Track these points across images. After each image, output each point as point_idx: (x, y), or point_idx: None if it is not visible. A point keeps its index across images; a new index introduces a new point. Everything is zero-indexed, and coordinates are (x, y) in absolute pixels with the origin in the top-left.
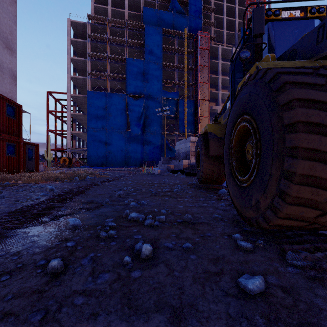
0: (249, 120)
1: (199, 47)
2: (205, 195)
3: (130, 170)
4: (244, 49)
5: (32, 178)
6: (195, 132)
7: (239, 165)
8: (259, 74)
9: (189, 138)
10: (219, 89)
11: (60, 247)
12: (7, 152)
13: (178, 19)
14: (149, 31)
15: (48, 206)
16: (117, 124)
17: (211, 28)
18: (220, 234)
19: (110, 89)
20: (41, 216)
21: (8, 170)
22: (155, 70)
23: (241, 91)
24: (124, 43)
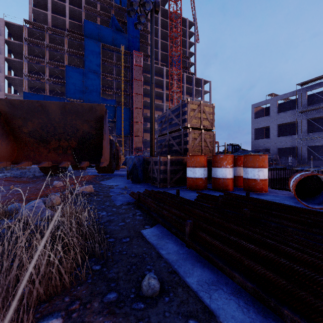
0: None
1: (134, 64)
2: None
3: None
4: None
5: None
6: (132, 135)
7: None
8: None
9: None
10: None
11: None
12: None
13: (117, 36)
14: (89, 44)
15: None
16: None
17: (148, 47)
18: None
19: (50, 90)
20: None
21: None
22: (94, 79)
23: None
24: (64, 50)
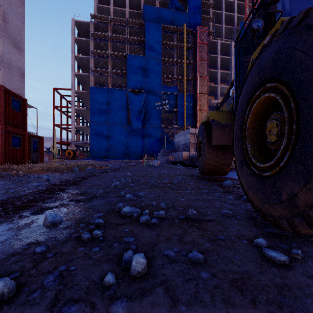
0: (274, 89)
1: (197, 42)
2: (208, 187)
3: (131, 162)
4: (257, 18)
5: (33, 169)
6: (194, 125)
7: (255, 150)
8: (295, 20)
9: (188, 130)
10: (218, 83)
11: (24, 254)
12: (12, 143)
13: (177, 16)
14: (149, 28)
15: (36, 197)
16: (118, 119)
17: (210, 23)
18: (236, 237)
19: (112, 85)
20: (23, 209)
21: (13, 162)
22: (155, 66)
23: (261, 55)
24: (125, 40)
